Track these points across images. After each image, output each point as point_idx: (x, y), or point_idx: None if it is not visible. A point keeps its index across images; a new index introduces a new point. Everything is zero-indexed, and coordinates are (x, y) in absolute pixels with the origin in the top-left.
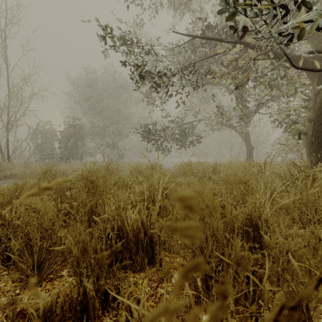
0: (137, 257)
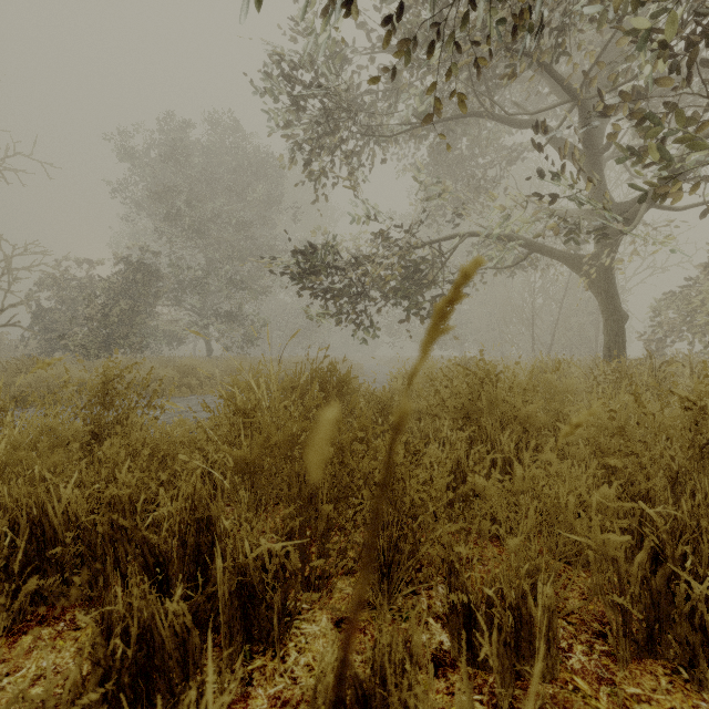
0: None
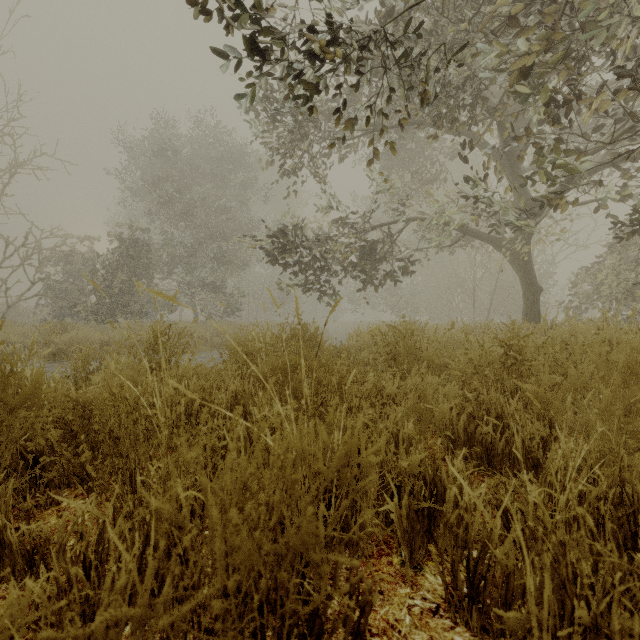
0: None
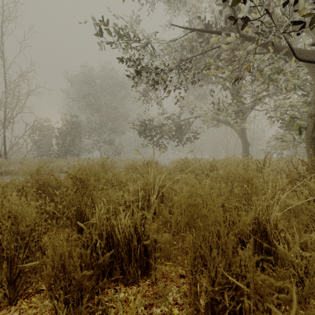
0: (129, 268)
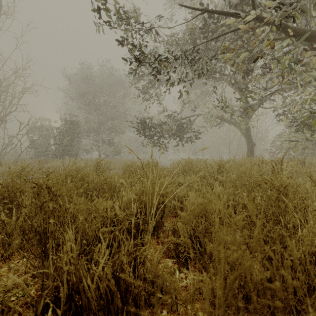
0: None
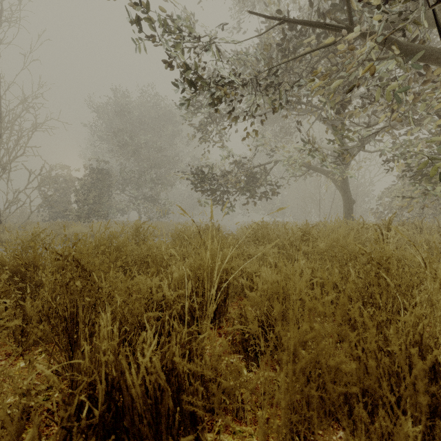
0: None
